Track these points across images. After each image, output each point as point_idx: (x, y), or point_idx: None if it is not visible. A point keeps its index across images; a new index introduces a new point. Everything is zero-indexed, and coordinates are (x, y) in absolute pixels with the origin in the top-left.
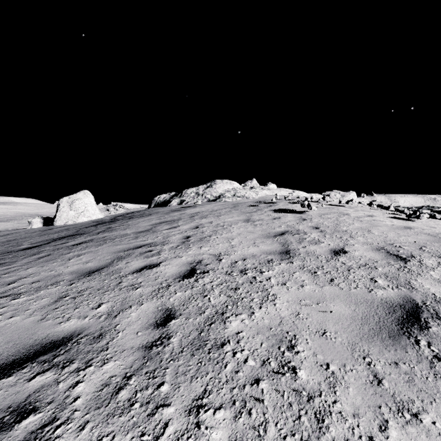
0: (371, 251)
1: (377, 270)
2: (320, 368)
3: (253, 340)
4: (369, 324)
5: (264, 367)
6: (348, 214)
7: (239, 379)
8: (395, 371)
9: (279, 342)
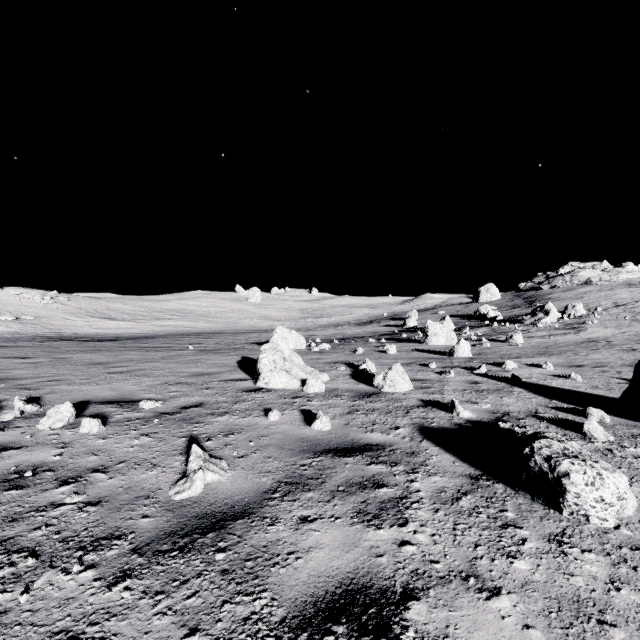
0: None
1: None
2: None
3: None
4: None
5: None
6: None
7: None
8: None
9: None
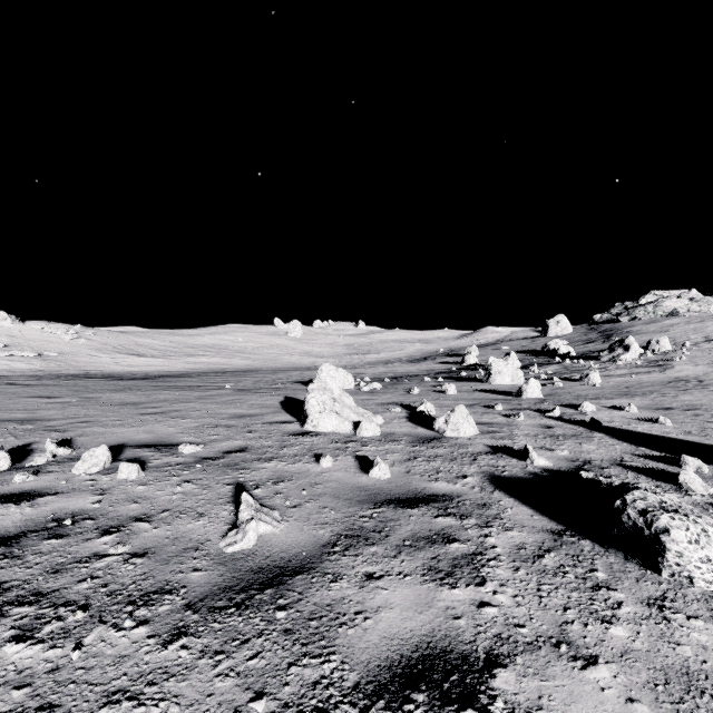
0: None
1: None
2: None
3: None
4: None
5: None
6: None
7: None
8: None
9: None
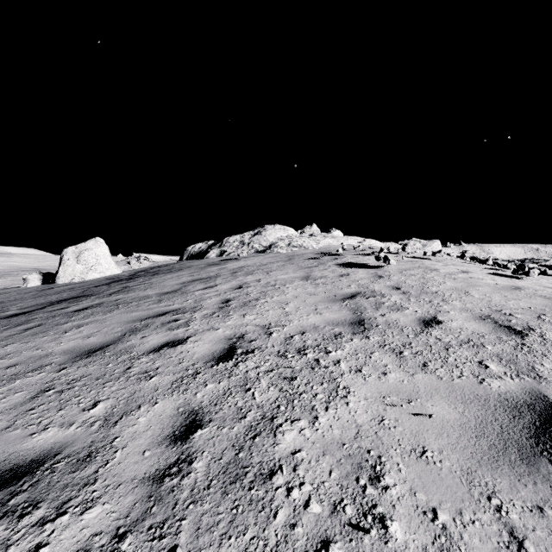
0: (474, 320)
1: (485, 349)
2: (424, 519)
3: (318, 466)
4: (488, 436)
5: (335, 517)
6: (436, 270)
7: (296, 540)
8: (541, 524)
9: (357, 470)
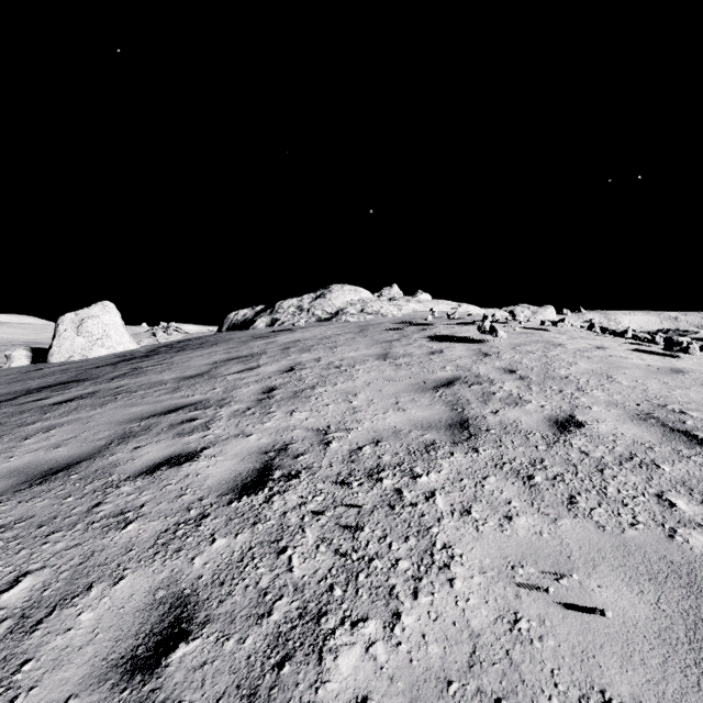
0: (630, 421)
1: (661, 471)
2: None
3: None
4: None
5: None
6: (562, 345)
7: None
8: None
9: None
